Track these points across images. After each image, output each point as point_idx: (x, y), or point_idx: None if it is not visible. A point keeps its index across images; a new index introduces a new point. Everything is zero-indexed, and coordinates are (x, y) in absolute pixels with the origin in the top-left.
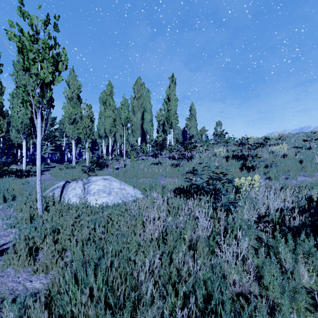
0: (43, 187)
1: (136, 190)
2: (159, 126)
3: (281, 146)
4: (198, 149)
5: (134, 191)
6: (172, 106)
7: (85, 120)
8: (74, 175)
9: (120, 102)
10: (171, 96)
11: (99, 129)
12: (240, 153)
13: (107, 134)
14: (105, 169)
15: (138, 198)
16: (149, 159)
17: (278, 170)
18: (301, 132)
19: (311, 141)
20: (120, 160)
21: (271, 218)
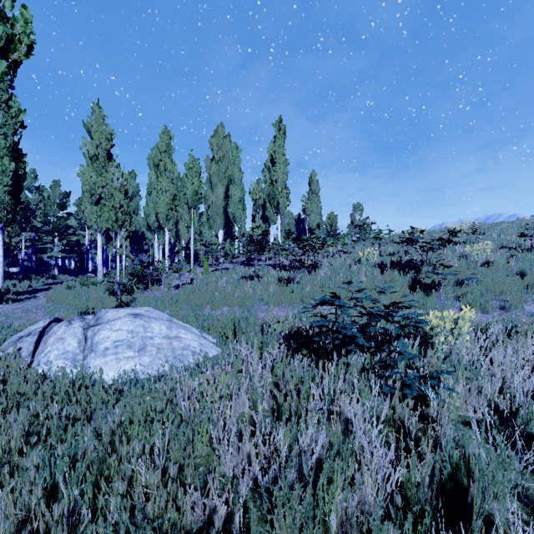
0: (3, 332)
1: (207, 337)
2: (256, 209)
3: (482, 246)
4: (325, 250)
5: (201, 341)
6: (278, 174)
7: (115, 196)
8: (89, 301)
9: (185, 163)
10: (278, 157)
11: (147, 214)
12: (405, 259)
13: (160, 224)
14: (153, 287)
15: (207, 357)
16: (238, 268)
17: (483, 291)
18: (503, 222)
19: (533, 236)
20: (185, 271)
21: (524, 417)
